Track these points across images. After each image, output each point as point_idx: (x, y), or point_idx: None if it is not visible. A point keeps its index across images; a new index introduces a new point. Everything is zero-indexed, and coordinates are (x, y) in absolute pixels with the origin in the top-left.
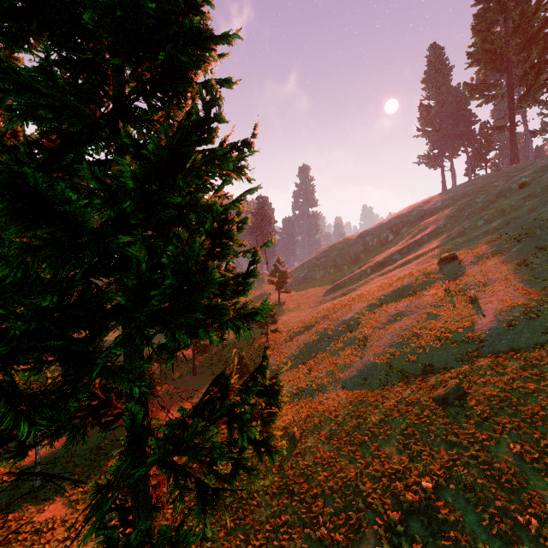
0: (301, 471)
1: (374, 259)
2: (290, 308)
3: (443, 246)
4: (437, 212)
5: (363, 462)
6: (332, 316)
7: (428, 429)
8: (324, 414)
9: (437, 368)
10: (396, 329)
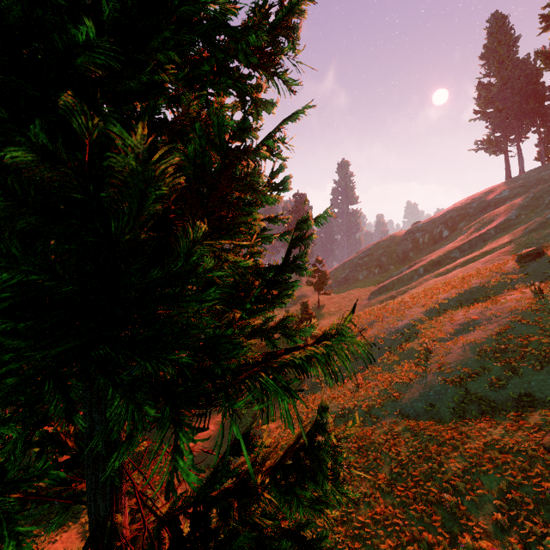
0: (356, 531)
1: (427, 258)
2: (331, 312)
3: (518, 240)
4: (503, 203)
5: (446, 535)
6: (382, 322)
7: (547, 497)
8: (380, 448)
9: (540, 399)
10: (468, 342)
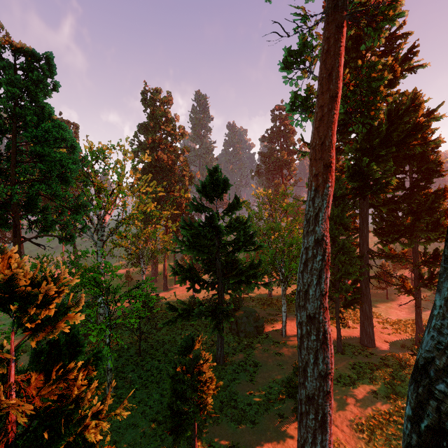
0: None
1: None
2: None
3: None
4: None
5: None
6: None
7: None
8: None
9: None
10: None
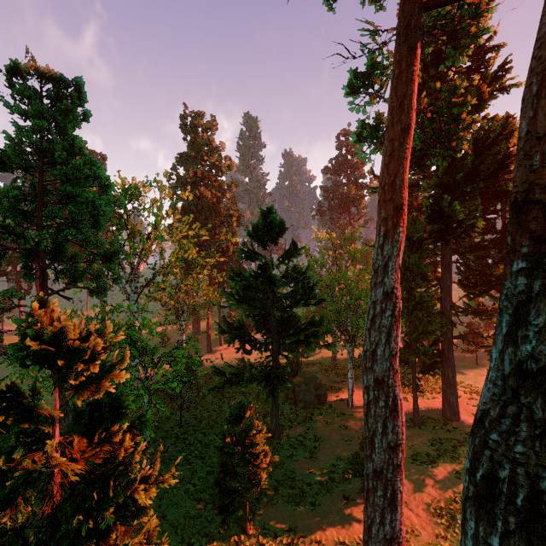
0: None
1: None
2: None
3: None
4: None
5: None
6: None
7: None
8: None
9: None
10: None
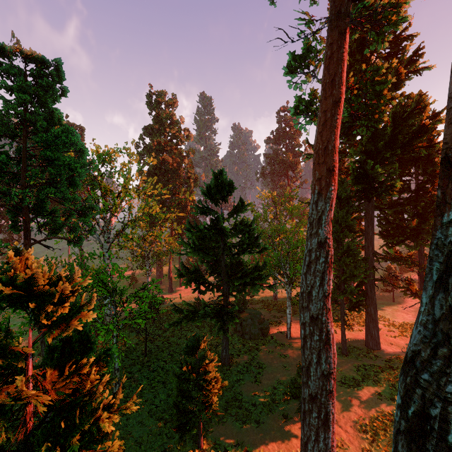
0: None
1: None
2: None
3: None
4: None
5: None
6: None
7: None
8: None
9: None
10: None
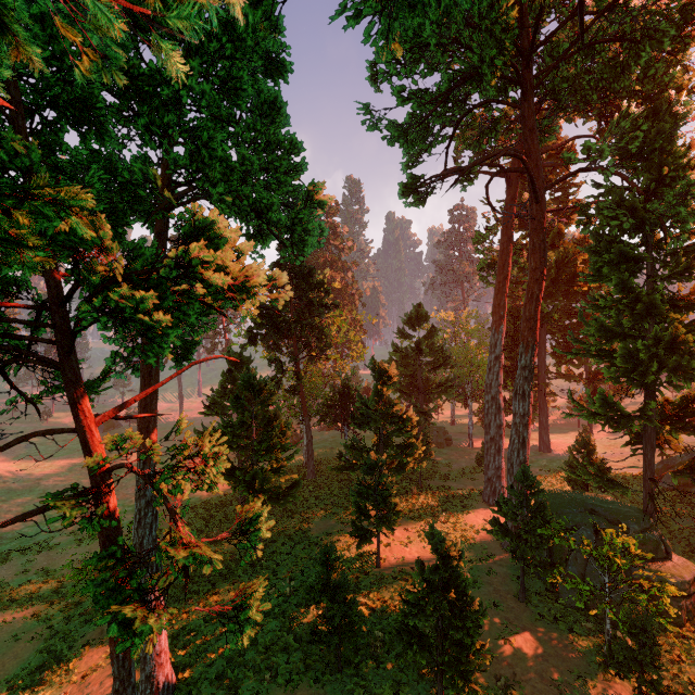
0: None
1: None
2: None
3: None
4: None
5: None
6: None
7: None
8: None
9: None
10: None
